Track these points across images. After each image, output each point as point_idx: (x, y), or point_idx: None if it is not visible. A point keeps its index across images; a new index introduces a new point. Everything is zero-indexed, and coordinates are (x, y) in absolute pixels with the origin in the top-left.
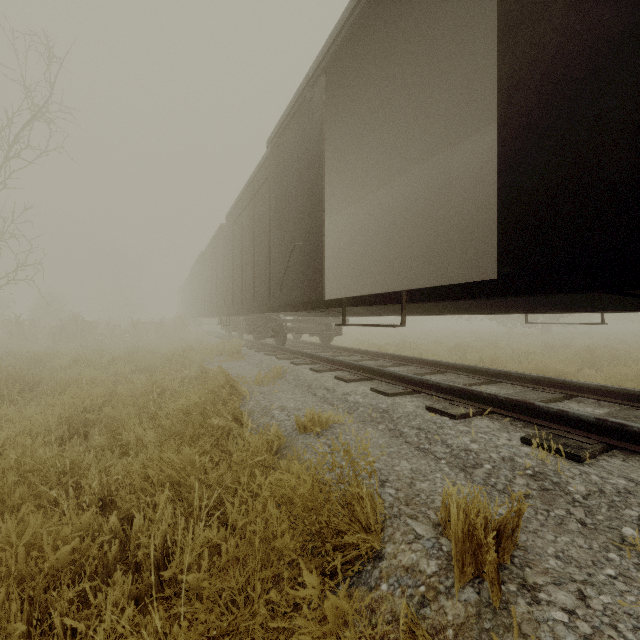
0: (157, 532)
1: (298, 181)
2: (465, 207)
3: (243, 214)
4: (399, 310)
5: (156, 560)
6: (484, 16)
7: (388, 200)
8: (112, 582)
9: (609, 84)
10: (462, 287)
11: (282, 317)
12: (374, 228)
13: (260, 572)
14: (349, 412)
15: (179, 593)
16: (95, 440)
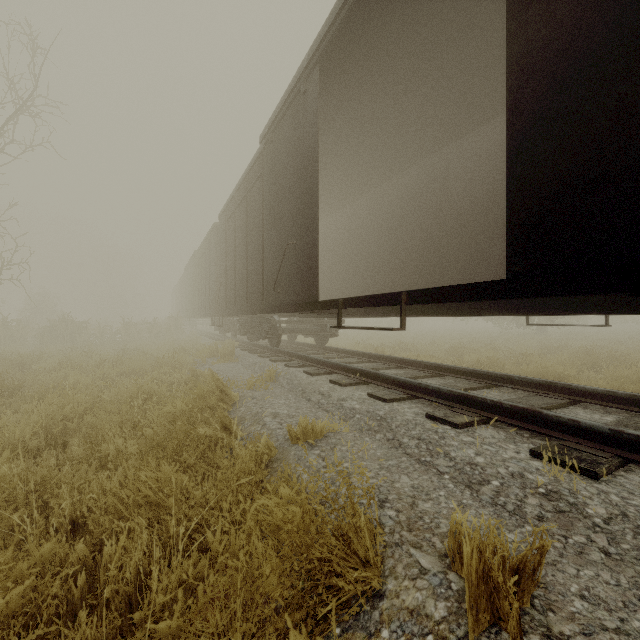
0: (130, 562)
1: (292, 177)
2: (464, 205)
3: (236, 212)
4: (397, 311)
5: (127, 596)
6: (486, 5)
7: (385, 198)
8: (76, 622)
9: (636, 61)
10: (467, 288)
11: (276, 318)
12: (370, 227)
13: (241, 622)
14: (345, 419)
15: (153, 633)
16: (73, 451)
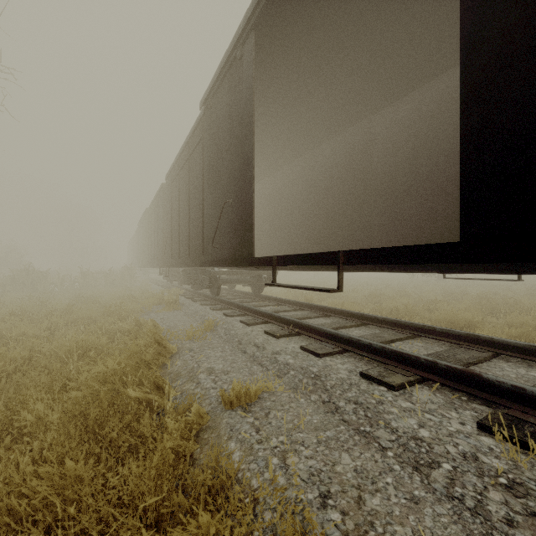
0: None
1: (229, 139)
2: (385, 169)
3: (180, 174)
4: (327, 267)
5: None
6: None
7: (313, 163)
8: None
9: None
10: (415, 250)
11: (216, 270)
12: (301, 189)
13: None
14: (279, 376)
15: None
16: None
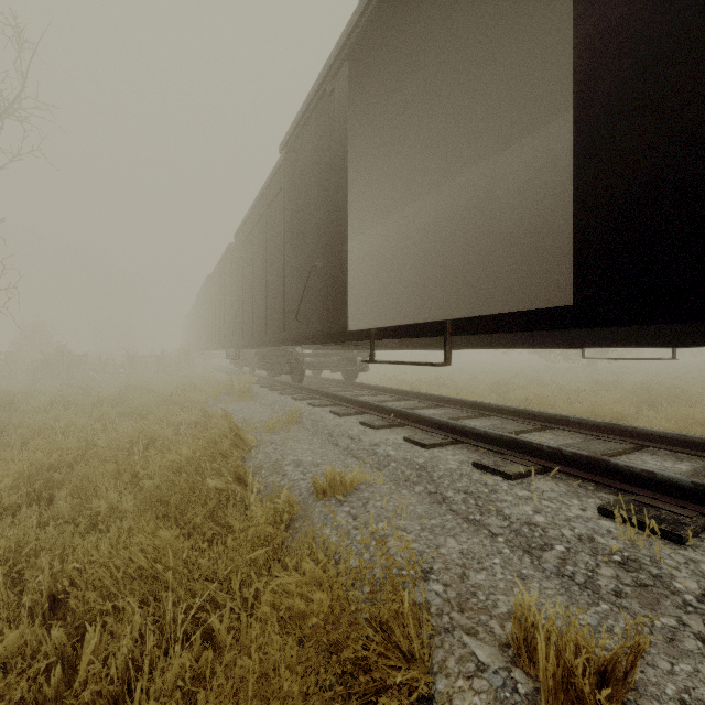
0: (118, 652)
1: (317, 190)
2: (511, 224)
3: (254, 231)
4: (437, 343)
5: (113, 697)
6: None
7: (421, 216)
8: None
9: None
10: (526, 316)
11: (299, 350)
12: (405, 249)
13: None
14: (378, 468)
15: None
16: (59, 508)
